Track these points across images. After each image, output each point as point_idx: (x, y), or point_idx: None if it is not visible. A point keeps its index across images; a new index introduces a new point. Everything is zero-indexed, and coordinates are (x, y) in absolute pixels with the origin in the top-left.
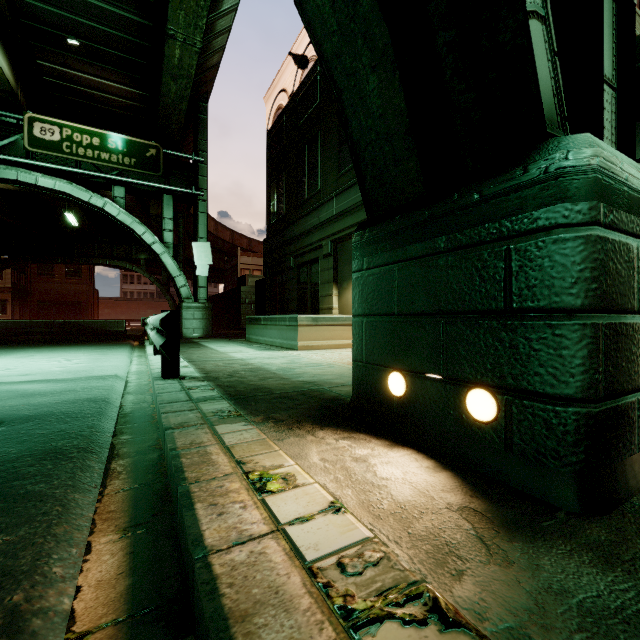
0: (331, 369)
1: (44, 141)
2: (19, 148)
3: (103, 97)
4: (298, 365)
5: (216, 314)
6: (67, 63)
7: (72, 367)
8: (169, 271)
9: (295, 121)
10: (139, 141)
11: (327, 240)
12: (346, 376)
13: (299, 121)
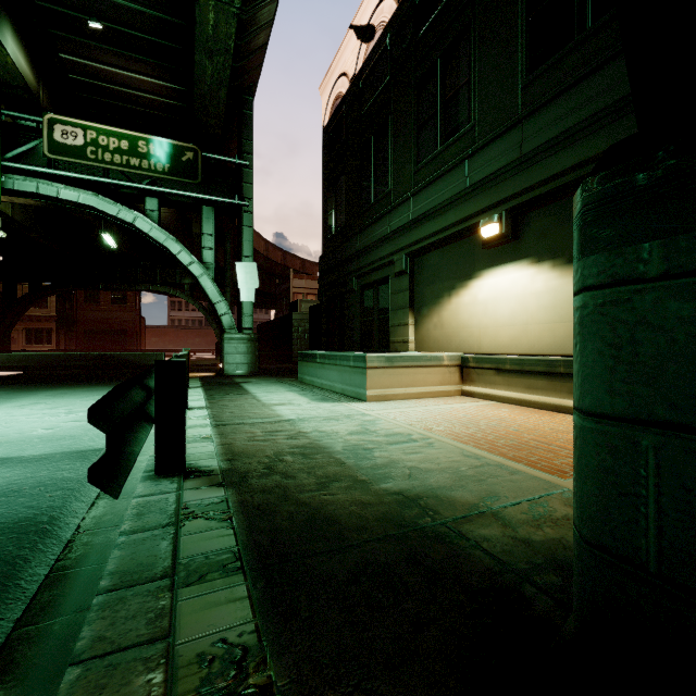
0: (432, 452)
1: (66, 146)
2: (40, 156)
3: (135, 96)
4: (375, 439)
5: (266, 344)
6: (92, 55)
7: (63, 428)
8: (209, 296)
9: (358, 109)
10: (174, 143)
11: (400, 254)
12: (468, 476)
13: (363, 108)
